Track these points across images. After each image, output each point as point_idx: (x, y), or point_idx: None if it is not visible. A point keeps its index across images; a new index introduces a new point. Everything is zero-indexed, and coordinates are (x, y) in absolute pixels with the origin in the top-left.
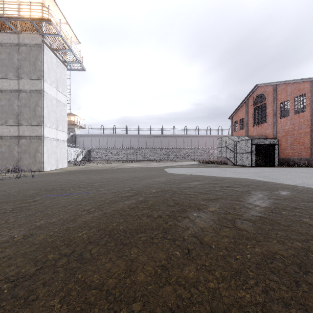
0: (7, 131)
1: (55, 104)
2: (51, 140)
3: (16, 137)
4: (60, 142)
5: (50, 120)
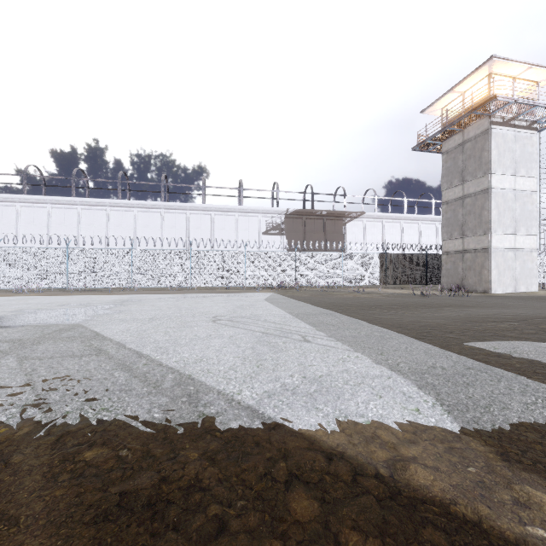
0: (452, 246)
1: (512, 198)
2: (504, 251)
3: (460, 251)
4: (521, 252)
5: (502, 224)
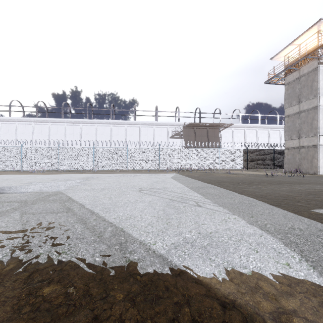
0: (291, 144)
1: None
2: None
3: (297, 147)
4: None
5: None
